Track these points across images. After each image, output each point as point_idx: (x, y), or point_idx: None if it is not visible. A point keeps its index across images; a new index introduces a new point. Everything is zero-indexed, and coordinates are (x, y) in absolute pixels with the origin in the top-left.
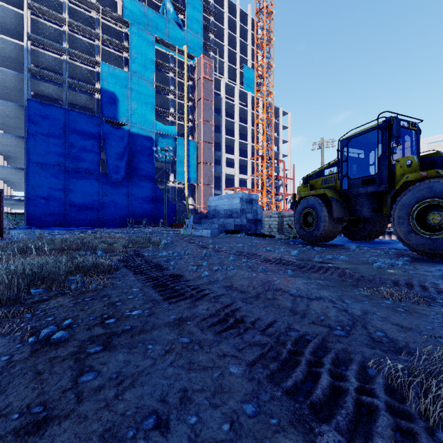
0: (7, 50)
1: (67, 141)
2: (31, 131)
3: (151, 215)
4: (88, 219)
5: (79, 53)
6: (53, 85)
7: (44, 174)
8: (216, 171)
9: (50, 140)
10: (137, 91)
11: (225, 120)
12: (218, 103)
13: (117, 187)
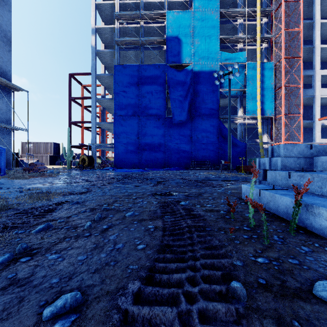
0: (110, 39)
1: (140, 93)
2: (116, 90)
3: (215, 156)
4: (156, 161)
5: (149, 12)
6: (133, 51)
7: (124, 124)
8: (304, 96)
9: (128, 95)
10: (200, 26)
11: (321, 24)
12: (306, 8)
13: (180, 129)
